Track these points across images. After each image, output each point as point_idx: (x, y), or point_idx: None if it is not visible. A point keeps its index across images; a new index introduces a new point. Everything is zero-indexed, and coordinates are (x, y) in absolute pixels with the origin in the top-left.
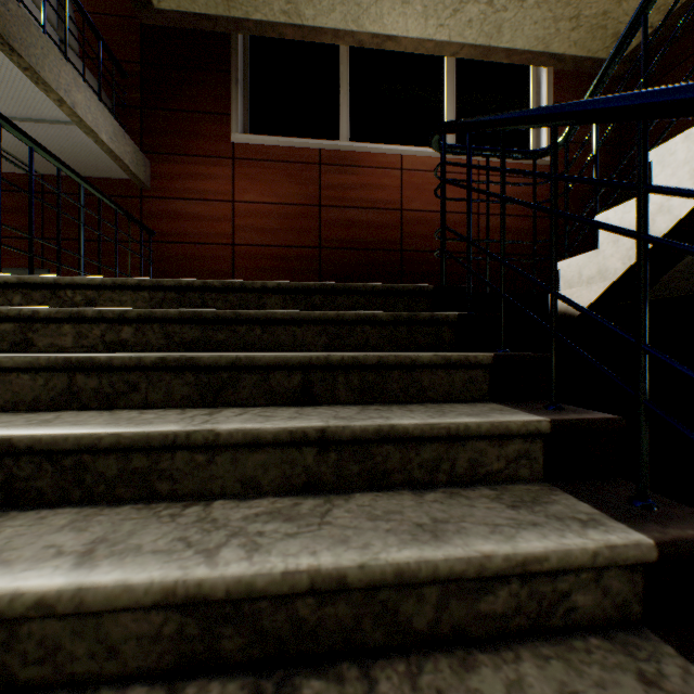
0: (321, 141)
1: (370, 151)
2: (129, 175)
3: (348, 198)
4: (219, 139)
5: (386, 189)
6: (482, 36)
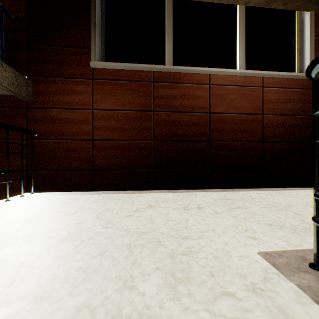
0: (154, 65)
1: (188, 71)
2: (12, 93)
3: (173, 105)
4: (82, 65)
5: (199, 98)
6: None
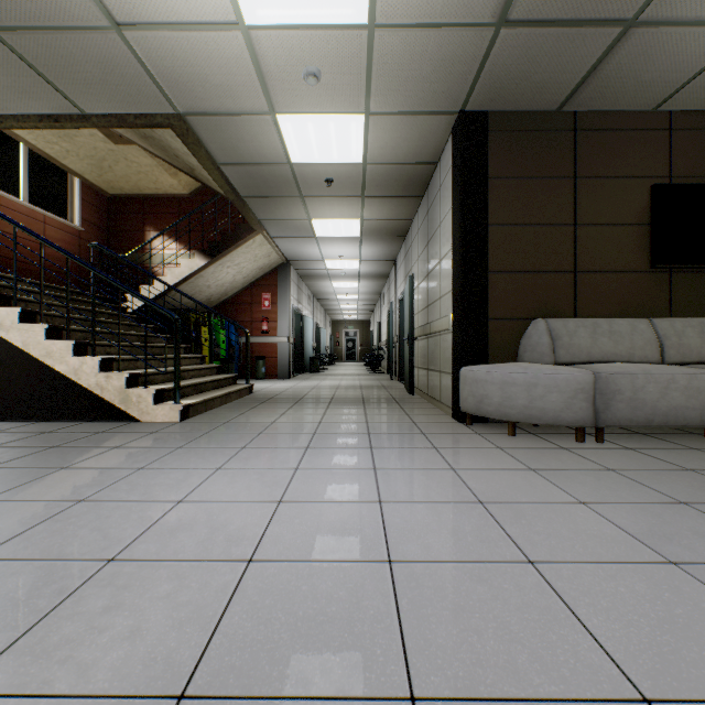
0: None
1: None
2: None
3: None
4: None
5: None
6: (55, 154)
